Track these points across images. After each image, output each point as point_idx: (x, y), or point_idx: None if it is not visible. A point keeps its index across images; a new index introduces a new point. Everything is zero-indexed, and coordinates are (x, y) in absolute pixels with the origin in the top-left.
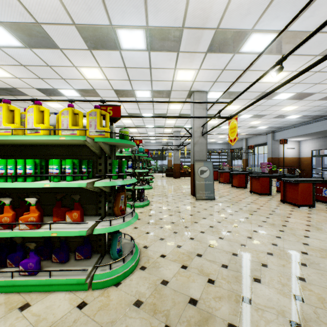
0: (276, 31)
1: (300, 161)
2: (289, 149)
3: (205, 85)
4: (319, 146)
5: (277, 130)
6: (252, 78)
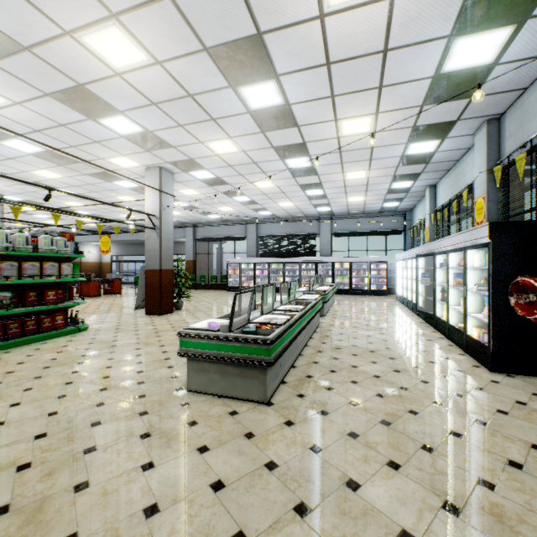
0: (76, 192)
1: (102, 266)
2: (91, 254)
3: (6, 192)
4: (118, 253)
5: (78, 231)
6: (56, 200)
